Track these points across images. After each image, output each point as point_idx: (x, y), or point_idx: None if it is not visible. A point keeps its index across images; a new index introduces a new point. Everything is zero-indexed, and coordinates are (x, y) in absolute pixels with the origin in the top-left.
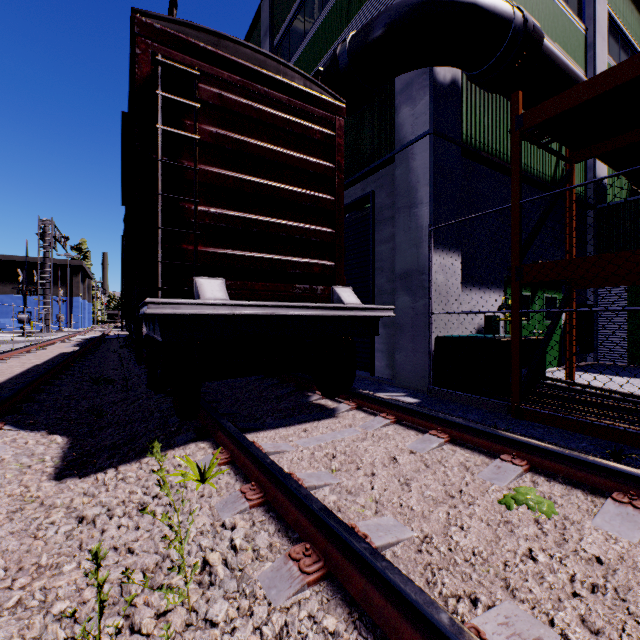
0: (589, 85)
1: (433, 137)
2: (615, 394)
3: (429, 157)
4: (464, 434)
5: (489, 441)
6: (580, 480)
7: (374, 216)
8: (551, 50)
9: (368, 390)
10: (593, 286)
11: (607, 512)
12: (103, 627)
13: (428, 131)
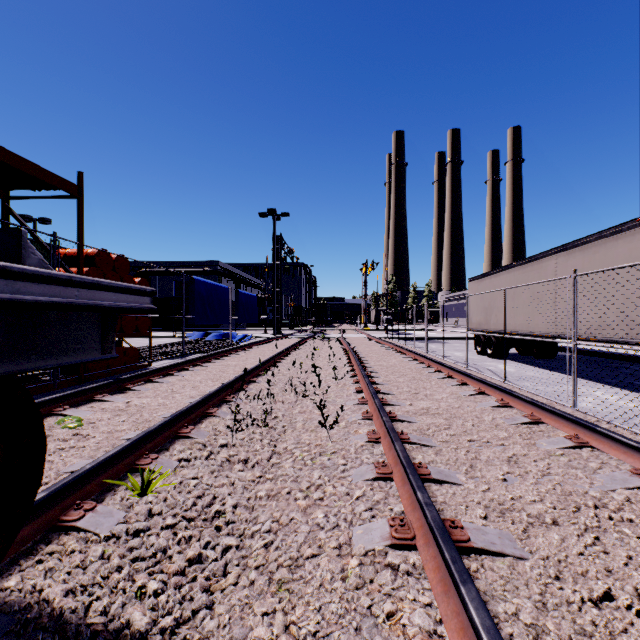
0: None
1: None
2: None
3: None
4: None
5: None
6: None
7: None
8: None
9: None
10: None
11: (73, 413)
12: (258, 459)
13: None
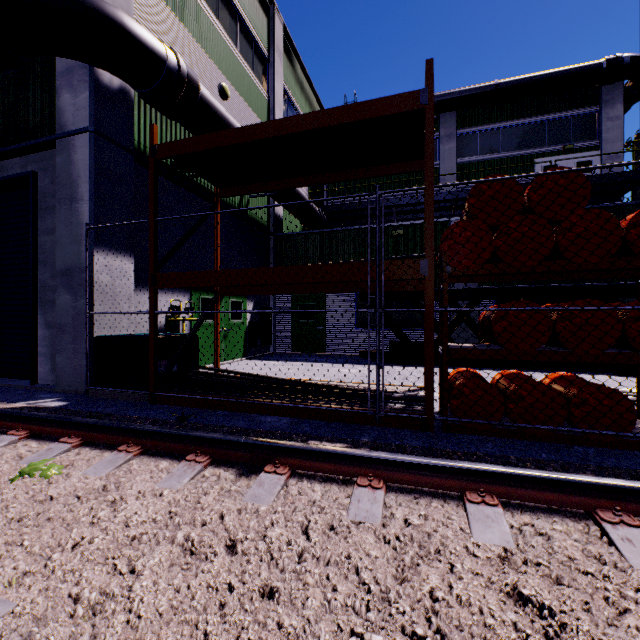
0: (196, 141)
1: (95, 136)
2: (235, 374)
3: (90, 155)
4: (46, 427)
5: (64, 428)
6: (112, 442)
7: (36, 201)
8: (211, 101)
9: (9, 401)
10: (230, 294)
11: (104, 461)
12: None
13: (88, 128)
